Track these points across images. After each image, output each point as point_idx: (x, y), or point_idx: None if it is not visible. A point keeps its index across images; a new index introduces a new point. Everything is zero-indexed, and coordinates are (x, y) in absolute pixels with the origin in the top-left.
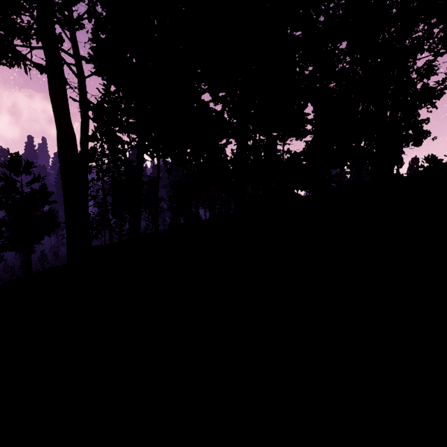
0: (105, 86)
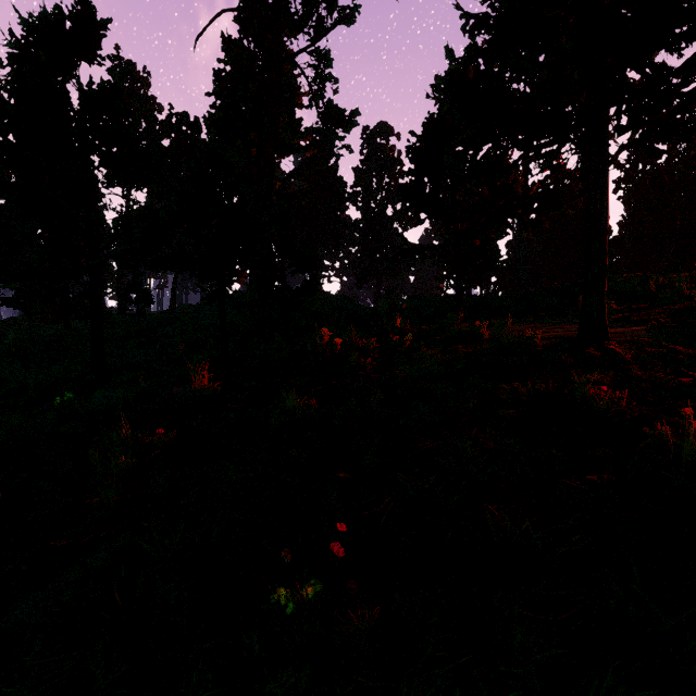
0: None
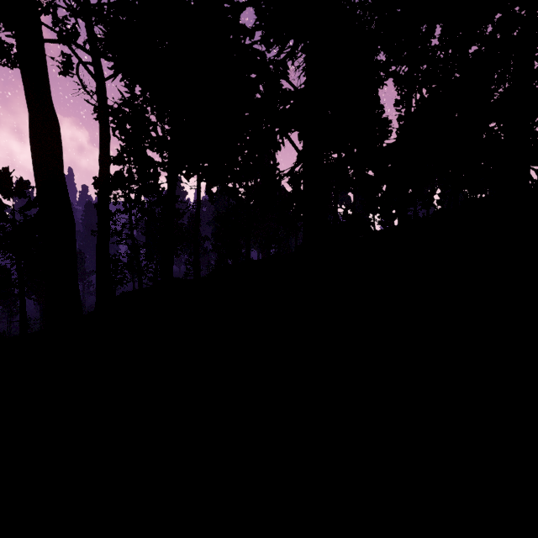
0: (127, 86)
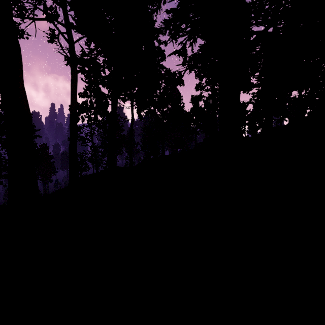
0: (86, 43)
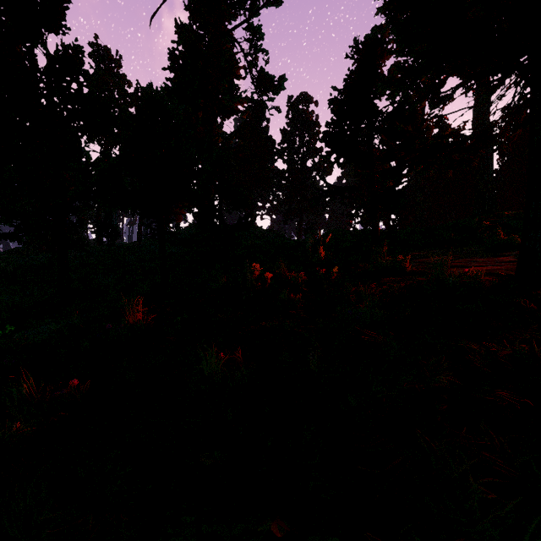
0: None
